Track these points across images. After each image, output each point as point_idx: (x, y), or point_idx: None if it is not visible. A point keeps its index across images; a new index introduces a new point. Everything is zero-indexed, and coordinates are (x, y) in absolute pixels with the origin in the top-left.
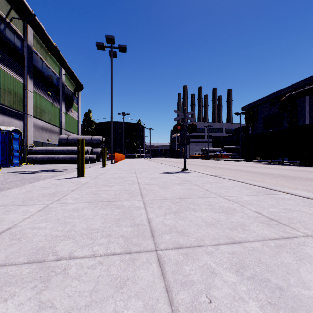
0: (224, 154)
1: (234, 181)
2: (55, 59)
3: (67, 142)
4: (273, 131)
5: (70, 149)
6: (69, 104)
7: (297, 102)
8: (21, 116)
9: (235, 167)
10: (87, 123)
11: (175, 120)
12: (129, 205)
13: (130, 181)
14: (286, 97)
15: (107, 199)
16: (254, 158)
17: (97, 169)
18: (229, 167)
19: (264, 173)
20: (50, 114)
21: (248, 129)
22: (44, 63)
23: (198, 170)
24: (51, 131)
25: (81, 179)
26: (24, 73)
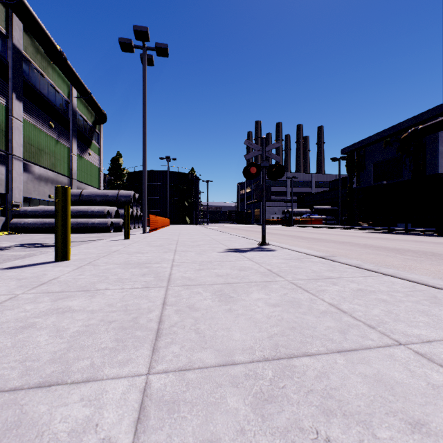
0: (315, 218)
1: (374, 272)
2: (61, 72)
3: (80, 199)
4: (389, 184)
5: (81, 210)
6: (85, 143)
7: (426, 141)
8: (2, 157)
9: (339, 237)
10: (116, 173)
11: (246, 158)
12: (68, 432)
13: (152, 275)
14: (410, 133)
15: (24, 371)
16: (359, 223)
17: (111, 243)
18: (329, 238)
19: (395, 249)
20: (52, 156)
21: (351, 182)
22: (42, 78)
23: (287, 246)
24: (54, 183)
25: (54, 267)
26: (7, 90)
